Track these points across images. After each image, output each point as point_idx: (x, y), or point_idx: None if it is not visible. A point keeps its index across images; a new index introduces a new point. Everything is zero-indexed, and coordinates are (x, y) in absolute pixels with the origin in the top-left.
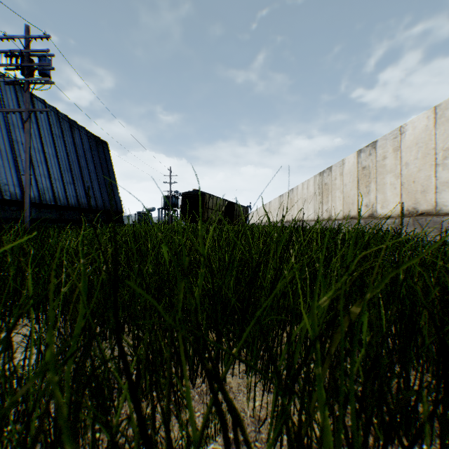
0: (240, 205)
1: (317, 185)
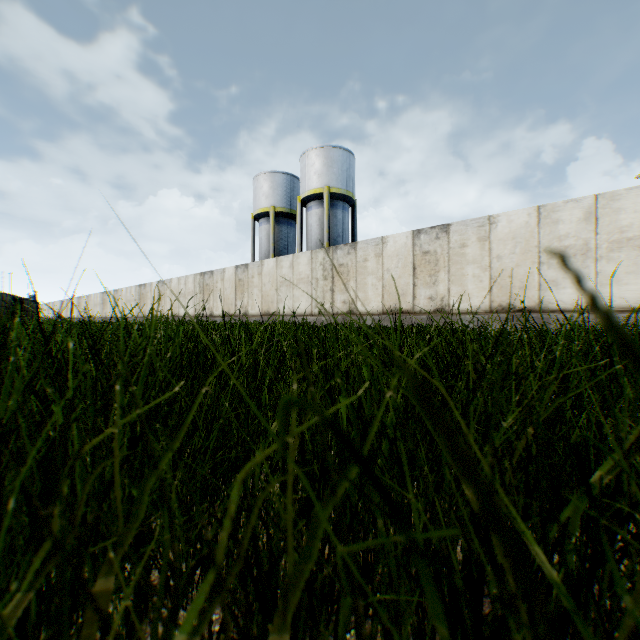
0: (32, 301)
1: (102, 298)
